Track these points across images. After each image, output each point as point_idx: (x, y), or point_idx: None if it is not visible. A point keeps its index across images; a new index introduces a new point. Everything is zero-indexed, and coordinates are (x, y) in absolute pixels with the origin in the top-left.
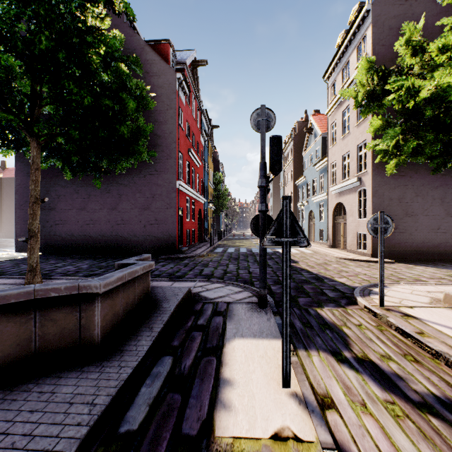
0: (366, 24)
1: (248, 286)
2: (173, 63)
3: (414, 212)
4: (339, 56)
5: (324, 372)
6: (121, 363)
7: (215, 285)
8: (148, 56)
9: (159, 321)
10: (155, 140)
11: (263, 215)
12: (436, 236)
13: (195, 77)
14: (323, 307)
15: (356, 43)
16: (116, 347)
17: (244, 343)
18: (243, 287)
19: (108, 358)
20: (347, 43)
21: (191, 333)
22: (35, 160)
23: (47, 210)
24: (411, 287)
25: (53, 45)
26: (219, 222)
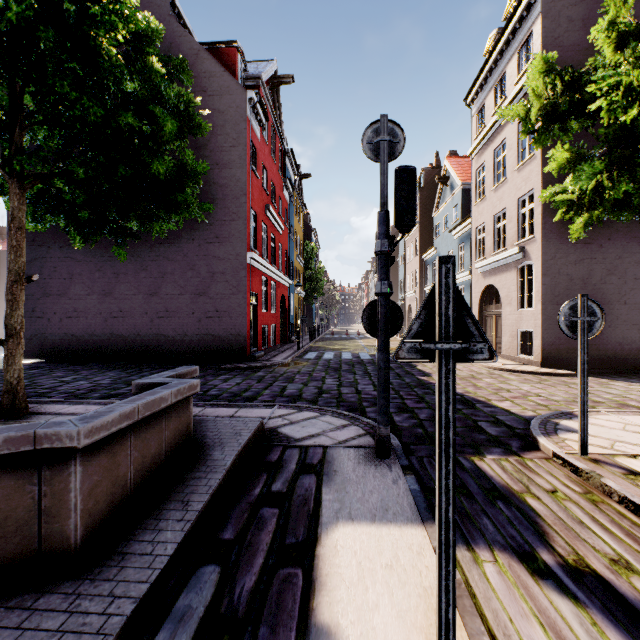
0: (533, 15)
1: (356, 416)
2: (242, 78)
3: (607, 299)
4: (490, 67)
5: (512, 603)
6: (115, 587)
7: (303, 414)
8: (205, 66)
9: (202, 488)
10: (216, 192)
11: (385, 300)
12: (639, 336)
13: (276, 101)
14: (483, 455)
15: (516, 45)
16: (115, 547)
17: (354, 534)
18: (348, 418)
19: (93, 574)
20: (502, 46)
21: (259, 511)
22: (16, 214)
23: (55, 296)
24: (620, 417)
25: (30, 15)
26: (311, 314)
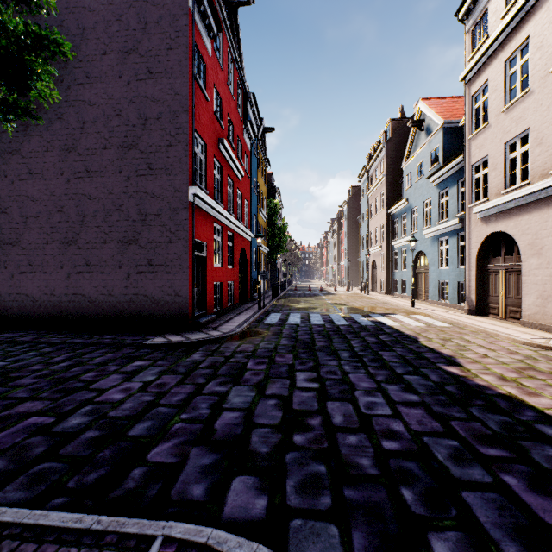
0: None
1: None
2: None
3: None
4: None
5: None
6: None
7: None
8: None
9: None
10: (148, 109)
11: None
12: None
13: (235, 28)
14: None
15: None
16: None
17: None
18: None
19: None
20: None
21: None
22: None
23: None
24: None
25: None
26: (274, 270)
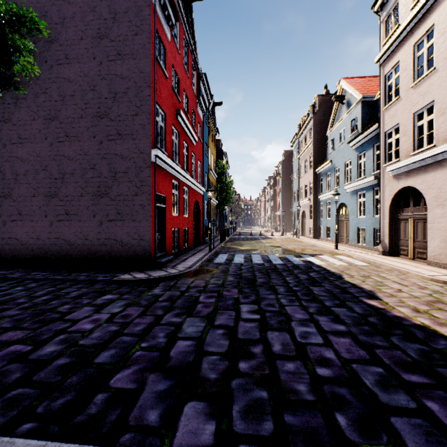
0: None
1: None
2: None
3: None
4: None
5: None
6: None
7: None
8: None
9: None
10: (118, 85)
11: None
12: None
13: (190, 20)
14: None
15: None
16: None
17: None
18: None
19: None
20: None
21: None
22: None
23: None
24: None
25: None
26: (222, 218)
